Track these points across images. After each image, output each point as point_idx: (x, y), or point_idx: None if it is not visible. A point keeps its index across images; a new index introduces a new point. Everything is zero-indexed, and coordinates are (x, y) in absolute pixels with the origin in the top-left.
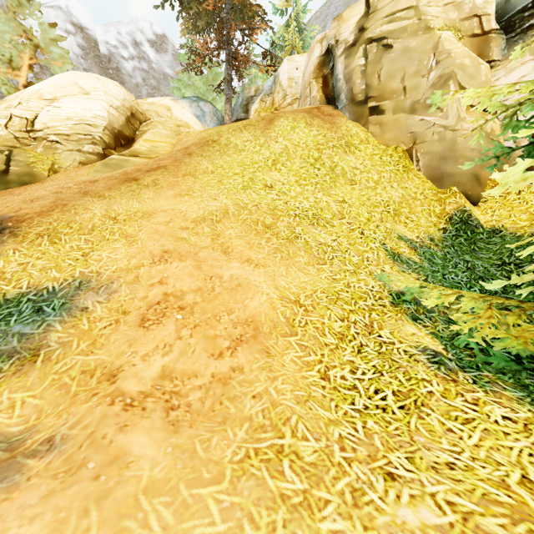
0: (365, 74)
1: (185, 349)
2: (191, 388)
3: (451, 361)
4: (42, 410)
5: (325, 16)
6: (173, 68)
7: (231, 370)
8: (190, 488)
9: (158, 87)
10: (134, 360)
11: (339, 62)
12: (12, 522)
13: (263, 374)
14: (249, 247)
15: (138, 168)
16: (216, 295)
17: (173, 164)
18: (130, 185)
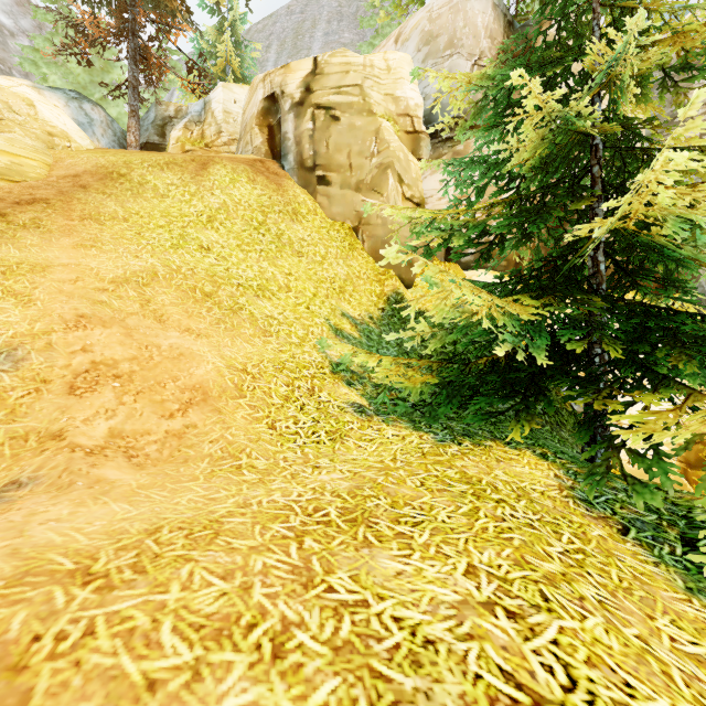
0: (313, 140)
1: (132, 413)
2: (146, 443)
3: (371, 411)
4: None
5: (270, 33)
6: (13, 17)
7: (185, 427)
8: (175, 484)
9: None
10: (76, 423)
11: (286, 117)
12: (37, 507)
13: (217, 426)
14: (188, 316)
15: None
16: (156, 364)
17: (58, 199)
18: None
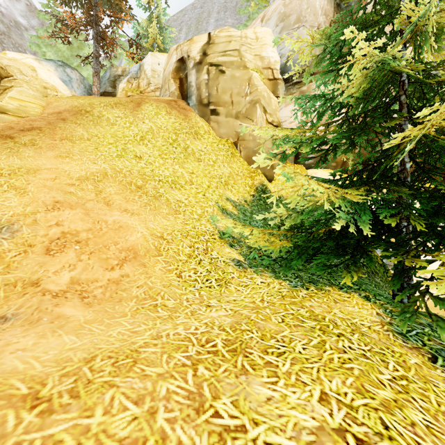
0: (208, 86)
1: (86, 266)
2: (95, 288)
3: (246, 264)
4: None
5: (181, 21)
6: (27, 19)
7: (121, 277)
8: (110, 320)
9: (8, 33)
10: (48, 274)
11: (190, 72)
12: (12, 339)
13: (142, 276)
14: (126, 201)
15: (9, 126)
16: (104, 233)
17: (47, 127)
18: (6, 142)
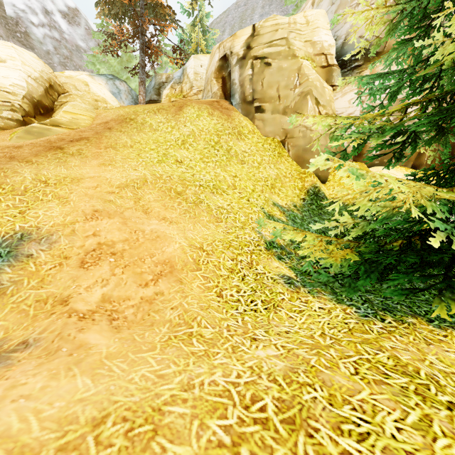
0: (252, 82)
1: (119, 282)
2: (126, 307)
3: (298, 282)
4: (8, 328)
5: (225, 22)
6: (86, 42)
7: (155, 294)
8: (135, 354)
9: (70, 57)
10: (80, 290)
11: (233, 69)
12: (21, 377)
13: (178, 294)
14: (165, 208)
15: (61, 138)
16: (140, 244)
17: (94, 137)
18: (56, 153)
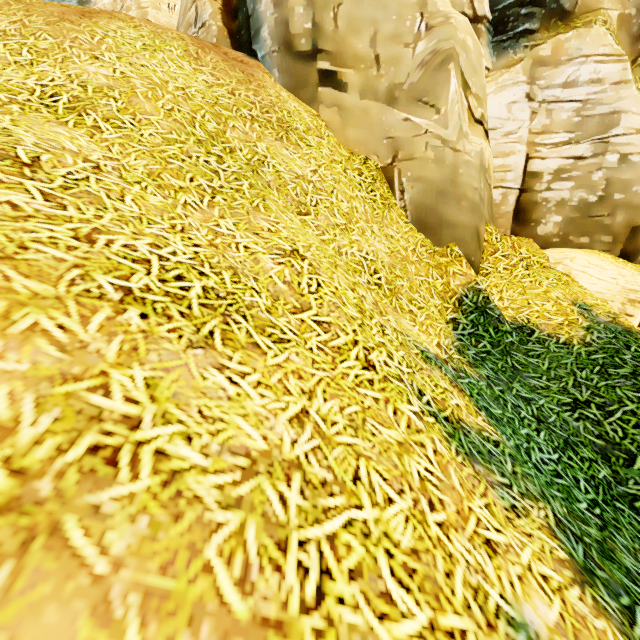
0: None
1: None
2: None
3: None
4: None
5: None
6: None
7: None
8: None
9: None
10: None
11: None
12: None
13: None
14: None
15: None
16: None
17: None
18: None
